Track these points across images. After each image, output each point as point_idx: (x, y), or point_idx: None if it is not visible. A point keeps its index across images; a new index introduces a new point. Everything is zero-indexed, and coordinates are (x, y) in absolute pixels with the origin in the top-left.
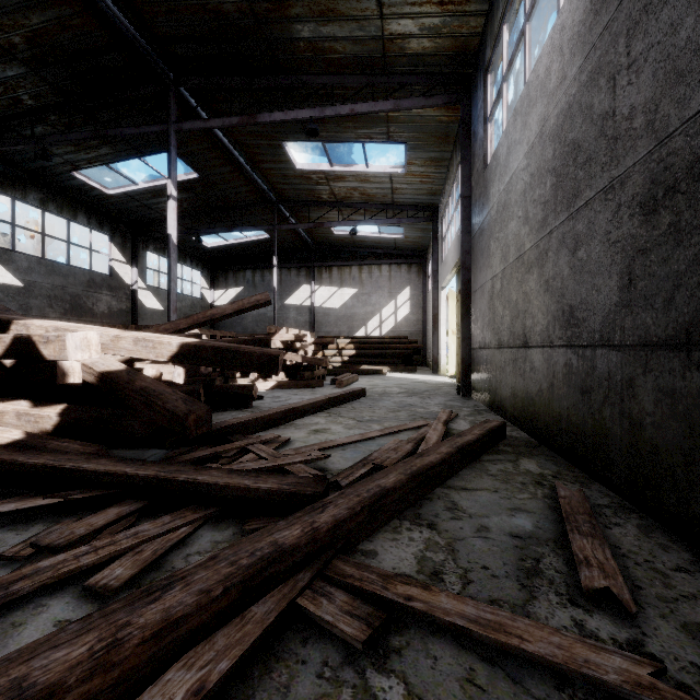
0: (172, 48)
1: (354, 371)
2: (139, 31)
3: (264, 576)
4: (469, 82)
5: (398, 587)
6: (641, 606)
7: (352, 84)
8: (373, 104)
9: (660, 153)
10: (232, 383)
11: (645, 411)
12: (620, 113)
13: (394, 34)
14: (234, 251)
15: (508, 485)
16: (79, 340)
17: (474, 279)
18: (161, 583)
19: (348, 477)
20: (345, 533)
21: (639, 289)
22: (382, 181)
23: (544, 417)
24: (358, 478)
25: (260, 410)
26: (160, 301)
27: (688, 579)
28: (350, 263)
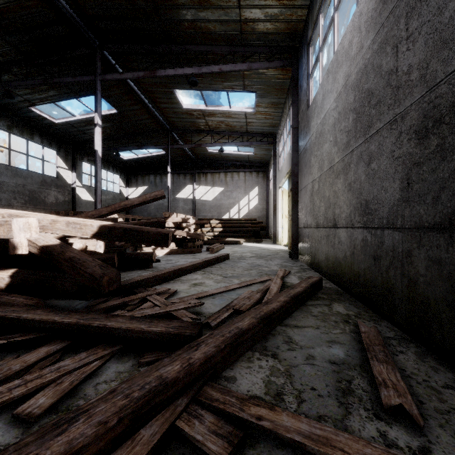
0: (98, 24)
1: (222, 242)
2: (75, 11)
3: (150, 405)
4: (297, 52)
5: (251, 409)
6: (425, 418)
7: (220, 52)
8: (234, 65)
9: (430, 97)
10: (139, 250)
11: (419, 273)
12: (401, 70)
13: (248, 19)
14: (142, 162)
15: (325, 323)
16: (22, 224)
17: (300, 182)
18: (69, 416)
19: (216, 319)
20: (213, 365)
21: (415, 189)
22: (240, 117)
23: (347, 274)
24: (223, 320)
25: (158, 270)
26: (91, 195)
27: (454, 394)
28: (219, 170)
